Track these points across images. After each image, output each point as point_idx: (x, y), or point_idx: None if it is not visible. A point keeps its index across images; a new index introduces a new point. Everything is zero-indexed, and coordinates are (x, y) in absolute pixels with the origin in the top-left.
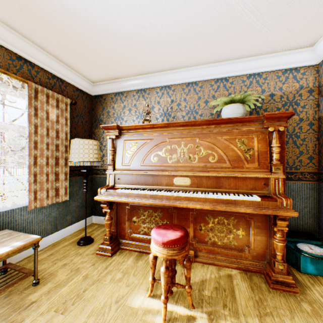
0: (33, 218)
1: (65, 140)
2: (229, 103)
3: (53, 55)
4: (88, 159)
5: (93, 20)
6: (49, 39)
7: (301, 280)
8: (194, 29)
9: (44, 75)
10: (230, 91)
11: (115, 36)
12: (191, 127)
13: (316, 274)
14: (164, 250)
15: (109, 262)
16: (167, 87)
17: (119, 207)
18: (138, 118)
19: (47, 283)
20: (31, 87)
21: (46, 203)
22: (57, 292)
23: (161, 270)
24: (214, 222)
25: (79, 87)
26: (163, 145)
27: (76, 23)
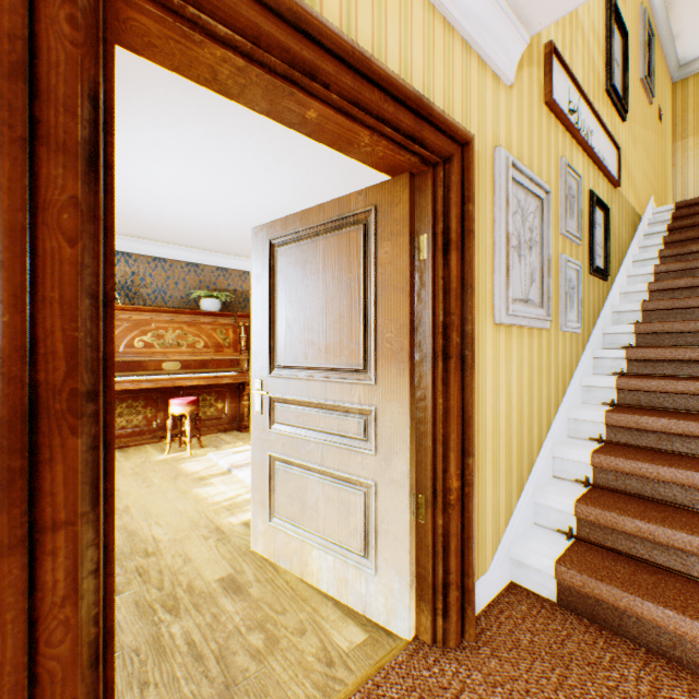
0: None
1: None
2: (210, 296)
3: None
4: None
5: None
6: None
7: None
8: (188, 232)
9: None
10: (202, 278)
11: None
12: (180, 316)
13: None
14: (190, 408)
15: None
16: (127, 254)
17: None
18: None
19: None
20: None
21: None
22: None
23: (188, 421)
24: (200, 400)
25: None
26: (149, 330)
27: None
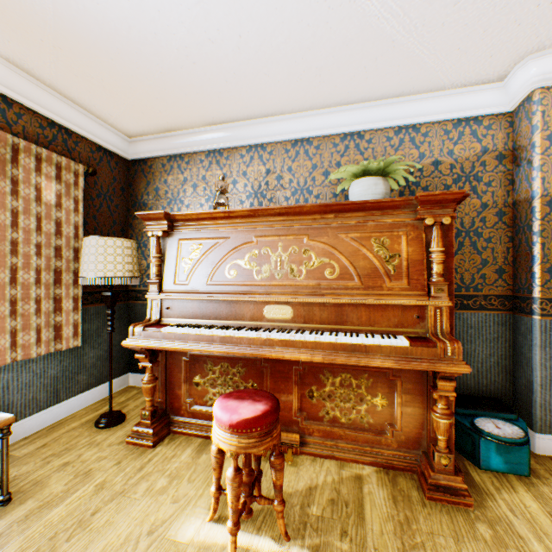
0: (9, 381)
1: (74, 238)
2: (362, 175)
3: (49, 86)
4: (113, 273)
5: (115, 22)
6: (37, 54)
7: (480, 483)
8: (298, 43)
9: (32, 122)
10: (366, 155)
11: (159, 53)
12: (295, 218)
13: (505, 471)
14: (233, 438)
15: (148, 457)
16: (259, 146)
17: (171, 359)
18: (208, 201)
19: (26, 500)
20: (4, 142)
21: (36, 353)
22: (43, 518)
23: (226, 475)
24: (334, 383)
25: (104, 144)
26: (246, 248)
27: (85, 28)
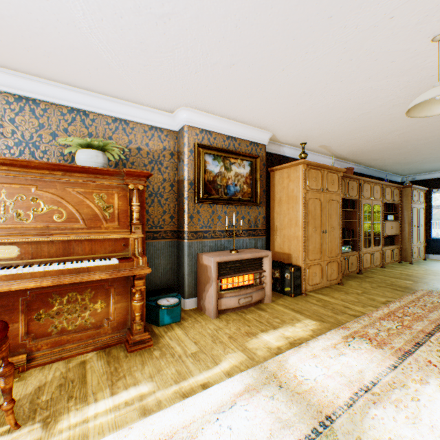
0: None
1: None
2: (87, 147)
3: None
4: None
5: None
6: None
7: (159, 333)
8: (27, 26)
9: None
10: (92, 130)
11: None
12: (22, 170)
13: (171, 322)
14: None
15: None
16: None
17: None
18: None
19: None
20: None
21: None
22: None
23: None
24: (63, 302)
25: None
26: None
27: None
